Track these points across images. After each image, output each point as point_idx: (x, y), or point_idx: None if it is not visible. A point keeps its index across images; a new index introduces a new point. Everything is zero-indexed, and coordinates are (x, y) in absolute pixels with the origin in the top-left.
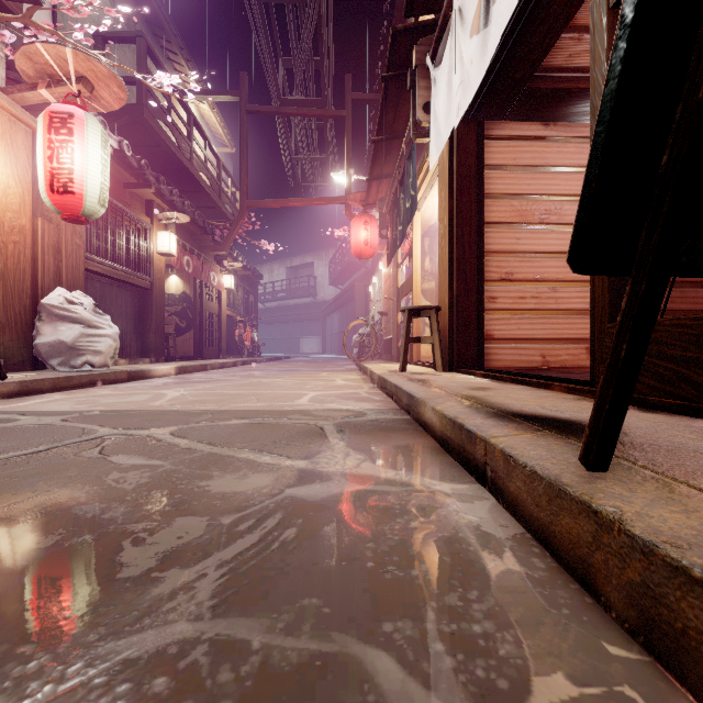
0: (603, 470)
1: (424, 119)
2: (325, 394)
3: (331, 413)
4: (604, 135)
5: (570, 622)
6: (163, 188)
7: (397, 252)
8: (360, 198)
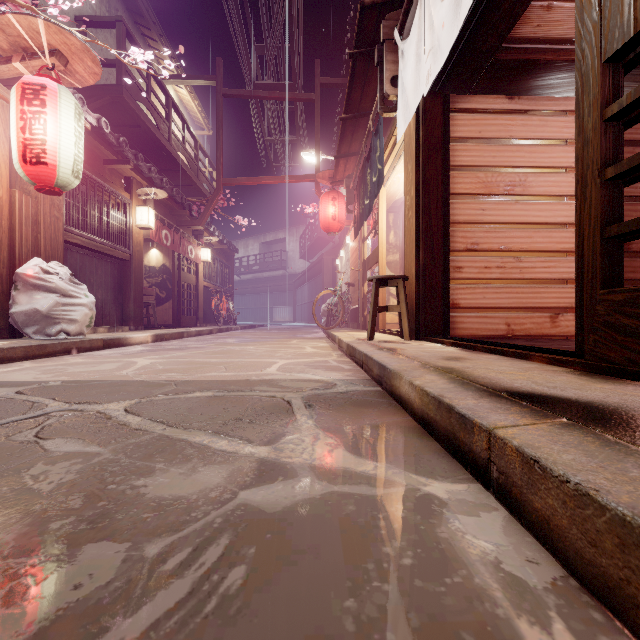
0: None
1: (391, 92)
2: (294, 363)
3: (299, 384)
4: None
5: None
6: (141, 165)
7: (363, 226)
8: (329, 176)
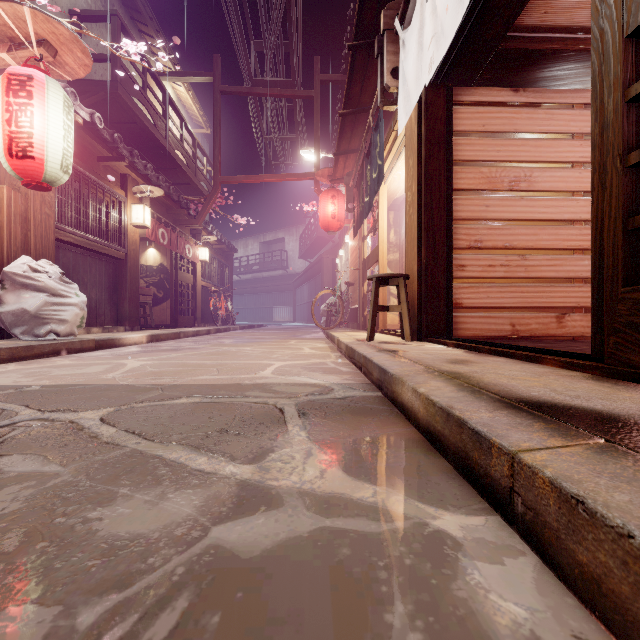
0: None
1: (392, 84)
2: (291, 365)
3: (294, 388)
4: None
5: None
6: (136, 162)
7: (363, 224)
8: (328, 173)
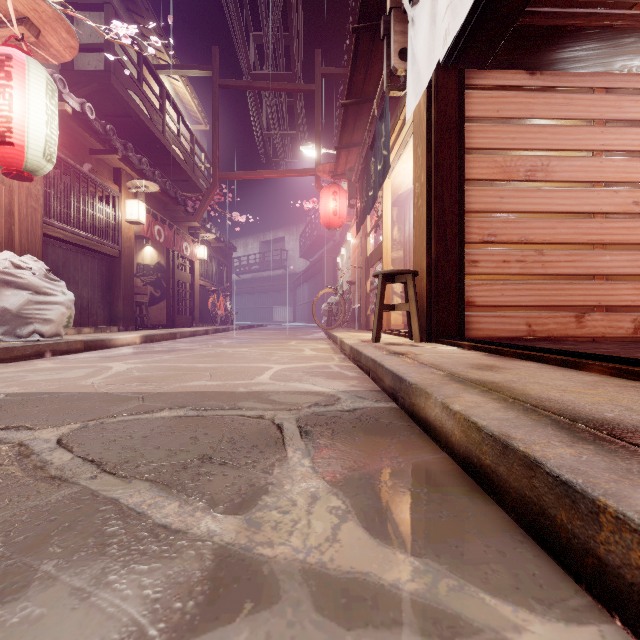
0: None
1: (400, 66)
2: (291, 368)
3: (295, 398)
4: None
5: None
6: (131, 155)
7: (365, 221)
8: (329, 169)
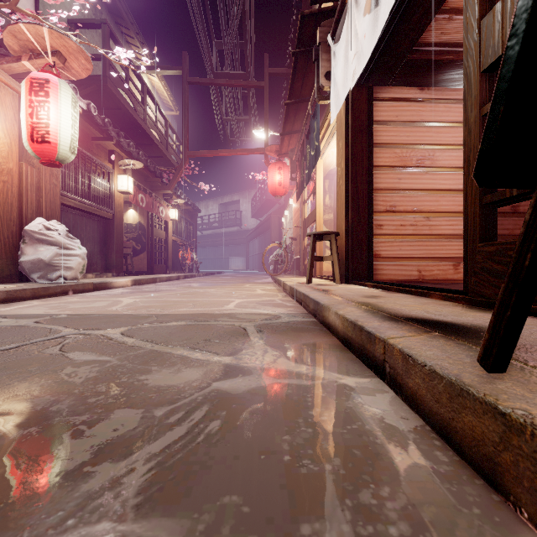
0: (501, 371)
1: (326, 84)
2: (248, 301)
3: (252, 316)
4: (518, 47)
5: (483, 523)
6: (122, 141)
7: (303, 190)
8: (275, 149)
